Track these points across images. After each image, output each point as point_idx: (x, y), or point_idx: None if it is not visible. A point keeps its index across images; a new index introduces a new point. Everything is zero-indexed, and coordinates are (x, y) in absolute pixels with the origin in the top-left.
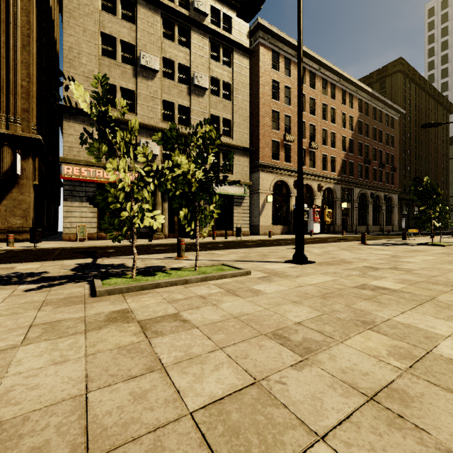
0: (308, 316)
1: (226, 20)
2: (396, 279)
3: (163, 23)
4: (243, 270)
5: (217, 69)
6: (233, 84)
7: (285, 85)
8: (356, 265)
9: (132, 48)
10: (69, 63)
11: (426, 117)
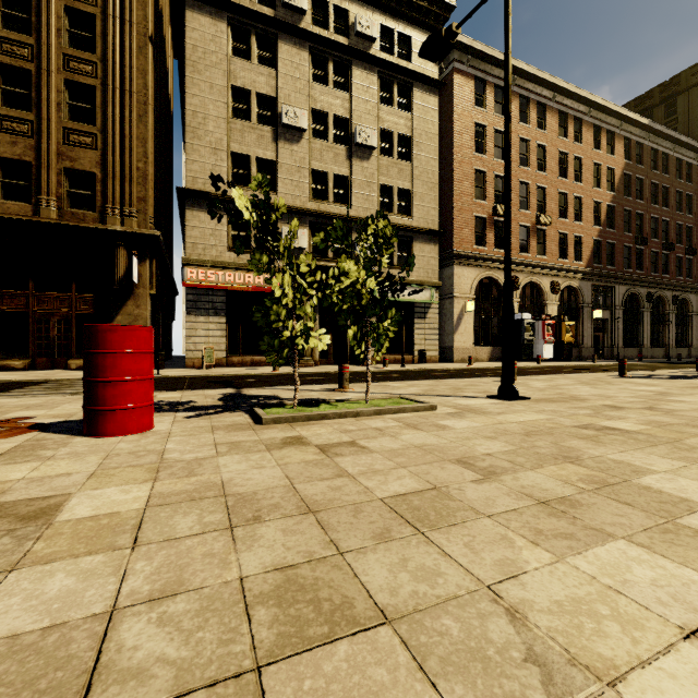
0: (501, 449)
1: (402, 42)
2: (641, 420)
3: (313, 61)
4: (426, 404)
5: (390, 116)
6: (414, 136)
7: (496, 130)
8: (591, 403)
9: (271, 102)
10: (192, 132)
11: None
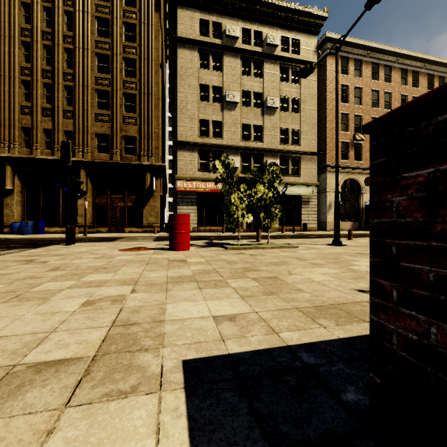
0: (313, 256)
1: (294, 43)
2: None
3: (242, 63)
4: (293, 245)
5: (286, 88)
6: (301, 98)
7: (355, 87)
8: None
9: (220, 89)
10: (180, 111)
11: None
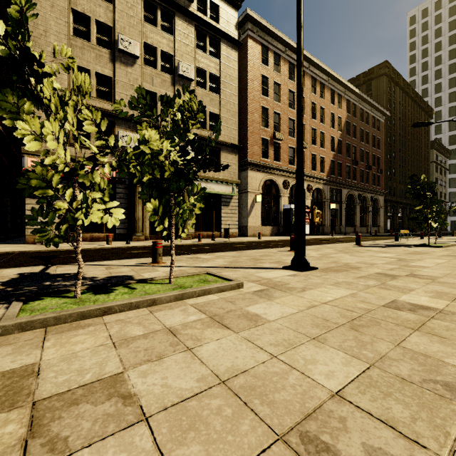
0: (349, 374)
1: (213, 8)
2: (428, 291)
3: (145, 6)
4: (233, 282)
5: (204, 59)
6: (221, 77)
7: (274, 82)
8: (366, 271)
9: (109, 30)
10: (33, 41)
11: (409, 121)
